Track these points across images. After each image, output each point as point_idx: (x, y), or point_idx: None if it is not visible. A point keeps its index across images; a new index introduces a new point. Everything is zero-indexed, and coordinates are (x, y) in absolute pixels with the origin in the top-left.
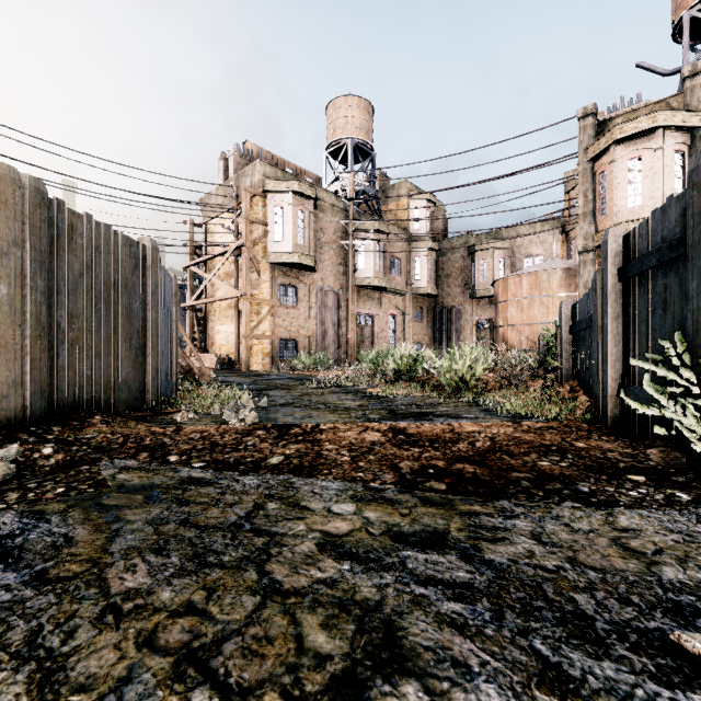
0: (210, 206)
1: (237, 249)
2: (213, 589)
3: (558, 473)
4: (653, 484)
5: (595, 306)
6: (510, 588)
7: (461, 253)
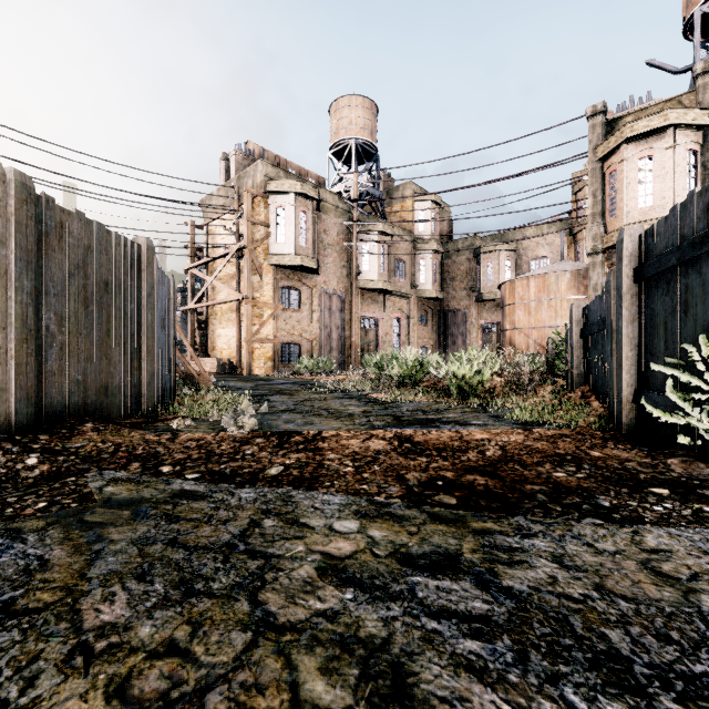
0: (211, 207)
1: (238, 251)
2: (198, 624)
3: (575, 486)
4: (678, 498)
5: (609, 308)
6: (534, 622)
7: (467, 255)
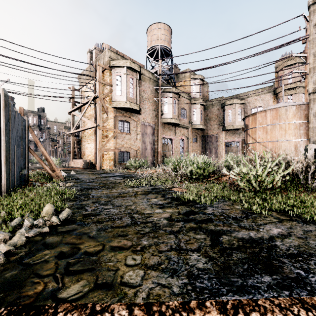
0: (78, 74)
1: (94, 99)
2: None
3: None
4: None
5: None
6: None
7: (217, 107)
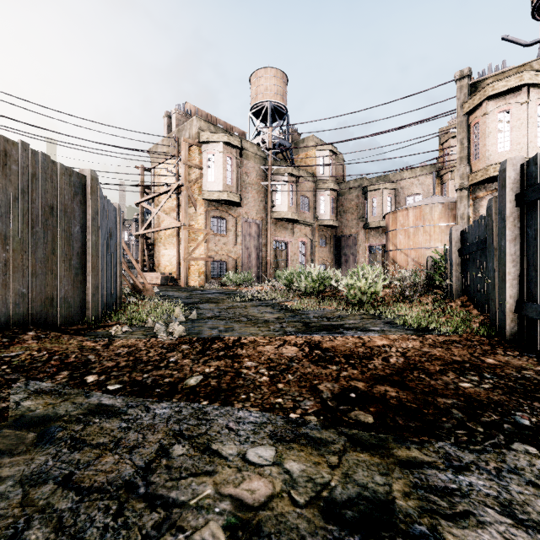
0: (156, 153)
1: (177, 188)
2: None
3: (486, 398)
4: None
5: (490, 230)
6: None
7: (357, 193)
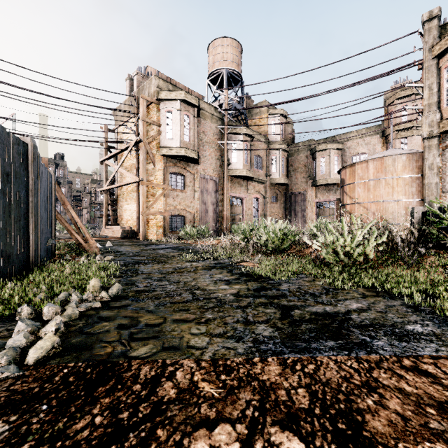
0: (115, 110)
1: (136, 144)
2: None
3: None
4: None
5: None
6: None
7: (305, 154)
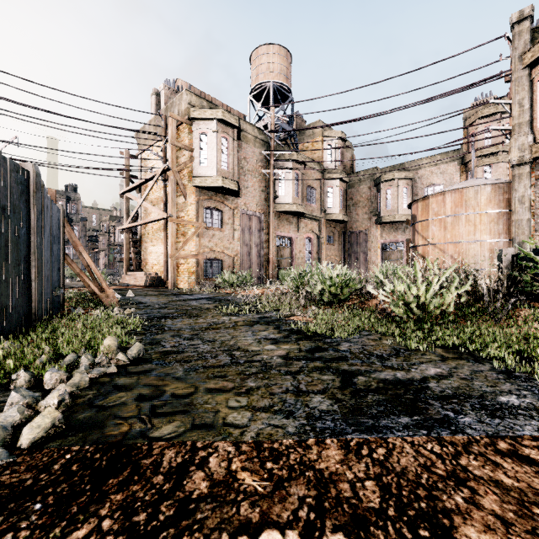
0: (137, 131)
1: (164, 173)
2: None
3: None
4: None
5: None
6: None
7: (368, 185)
